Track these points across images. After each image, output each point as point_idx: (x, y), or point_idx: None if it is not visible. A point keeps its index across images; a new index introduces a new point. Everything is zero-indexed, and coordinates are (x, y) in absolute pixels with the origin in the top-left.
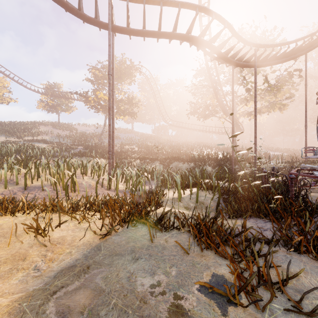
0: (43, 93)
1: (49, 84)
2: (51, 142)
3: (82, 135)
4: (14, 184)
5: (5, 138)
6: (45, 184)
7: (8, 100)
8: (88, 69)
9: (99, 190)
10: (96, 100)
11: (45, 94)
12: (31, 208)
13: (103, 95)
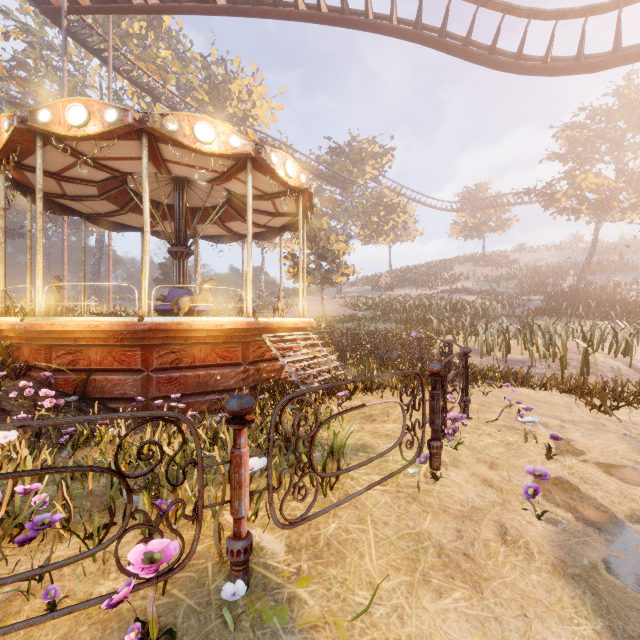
0: (459, 210)
1: (468, 191)
2: (479, 292)
3: (533, 273)
4: (483, 354)
5: (415, 291)
6: (528, 359)
7: (413, 234)
8: (553, 136)
9: (636, 379)
10: (573, 193)
11: (462, 209)
12: (541, 385)
13: (593, 178)
